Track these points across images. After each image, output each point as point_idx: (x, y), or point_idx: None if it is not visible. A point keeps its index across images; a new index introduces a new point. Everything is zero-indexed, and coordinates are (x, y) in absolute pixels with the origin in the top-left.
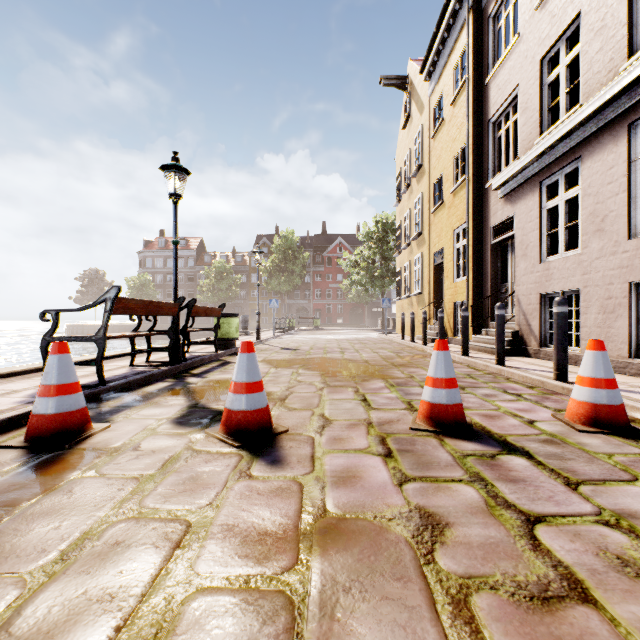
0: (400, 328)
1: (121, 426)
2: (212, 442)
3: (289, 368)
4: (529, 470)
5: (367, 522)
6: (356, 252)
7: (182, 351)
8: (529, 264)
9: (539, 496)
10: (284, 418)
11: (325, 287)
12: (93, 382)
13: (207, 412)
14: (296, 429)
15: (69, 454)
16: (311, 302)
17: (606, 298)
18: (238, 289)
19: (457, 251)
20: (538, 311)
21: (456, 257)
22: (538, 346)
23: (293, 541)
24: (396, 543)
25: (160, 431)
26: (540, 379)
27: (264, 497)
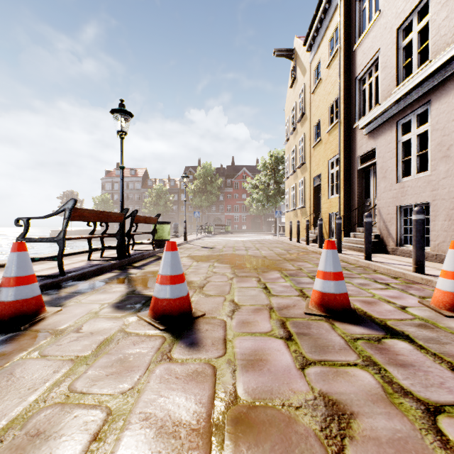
0: (288, 232)
1: (70, 310)
2: (141, 325)
3: (207, 262)
4: (414, 354)
5: (276, 411)
6: (256, 178)
7: (127, 249)
8: (388, 184)
9: (431, 382)
10: (202, 303)
11: (234, 203)
12: (56, 273)
13: (141, 298)
14: (211, 313)
15: (21, 335)
16: (224, 214)
17: (451, 209)
18: (172, 205)
19: (331, 175)
20: (395, 219)
21: (330, 180)
22: (395, 246)
23: (206, 434)
24: (306, 437)
25: (101, 314)
26: (402, 271)
27: (181, 381)
